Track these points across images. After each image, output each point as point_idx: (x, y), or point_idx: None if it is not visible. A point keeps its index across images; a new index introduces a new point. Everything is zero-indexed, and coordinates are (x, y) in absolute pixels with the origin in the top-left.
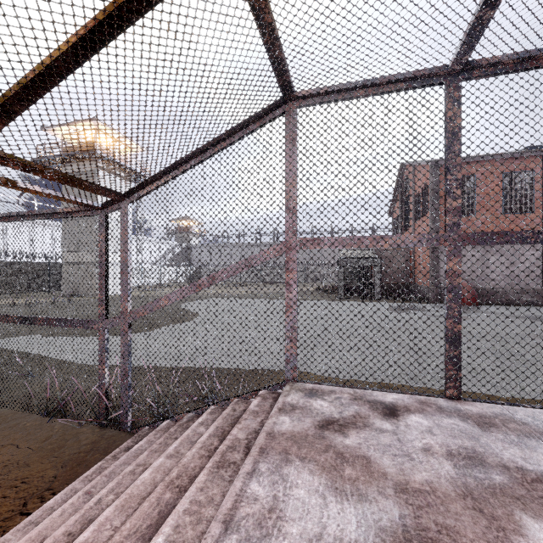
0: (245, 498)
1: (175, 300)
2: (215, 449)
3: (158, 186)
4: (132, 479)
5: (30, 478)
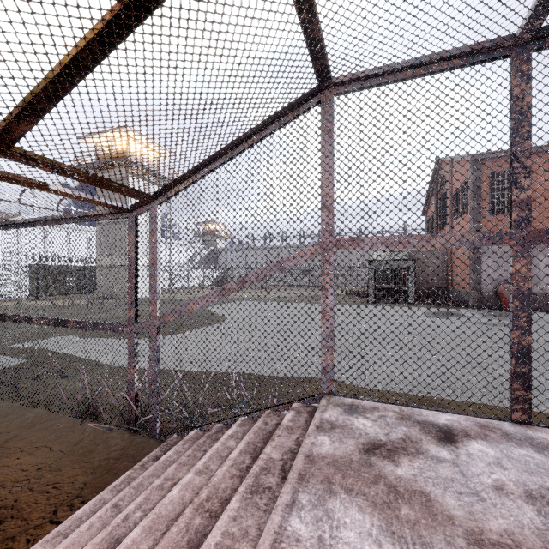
0: (285, 538)
1: (203, 305)
2: (246, 468)
3: (186, 186)
4: (160, 495)
5: (61, 483)
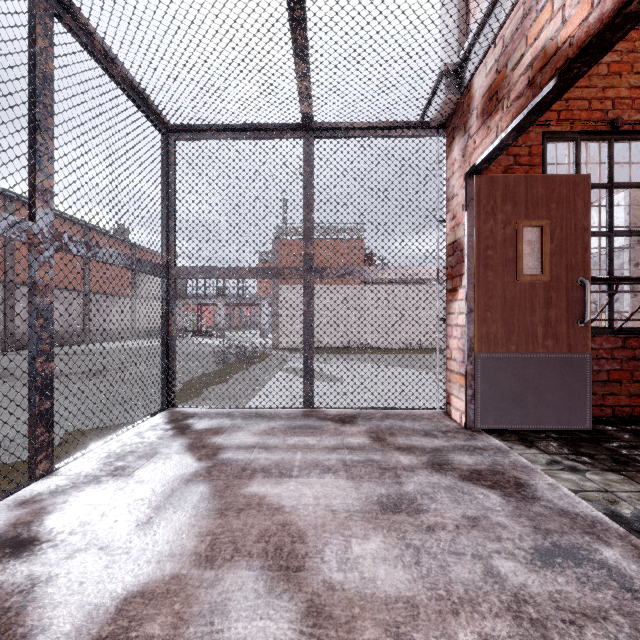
0: None
1: None
2: None
3: None
4: None
5: None
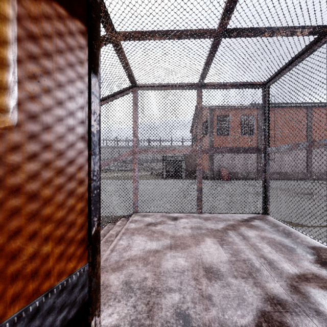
0: (118, 245)
1: None
2: (101, 240)
3: None
4: None
5: None
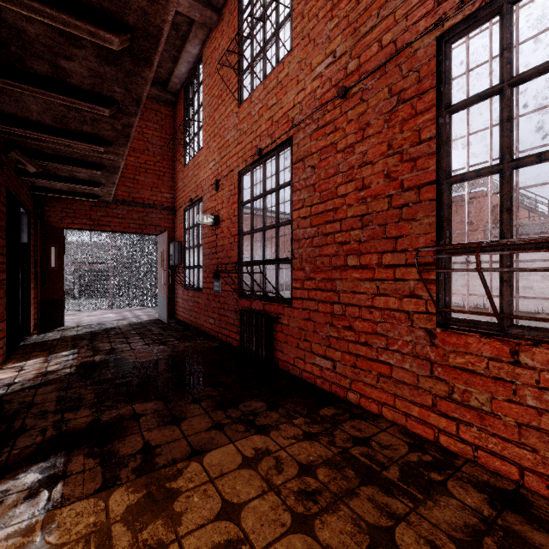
0: None
1: None
2: None
3: None
4: None
5: None
